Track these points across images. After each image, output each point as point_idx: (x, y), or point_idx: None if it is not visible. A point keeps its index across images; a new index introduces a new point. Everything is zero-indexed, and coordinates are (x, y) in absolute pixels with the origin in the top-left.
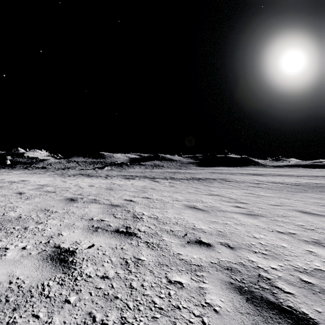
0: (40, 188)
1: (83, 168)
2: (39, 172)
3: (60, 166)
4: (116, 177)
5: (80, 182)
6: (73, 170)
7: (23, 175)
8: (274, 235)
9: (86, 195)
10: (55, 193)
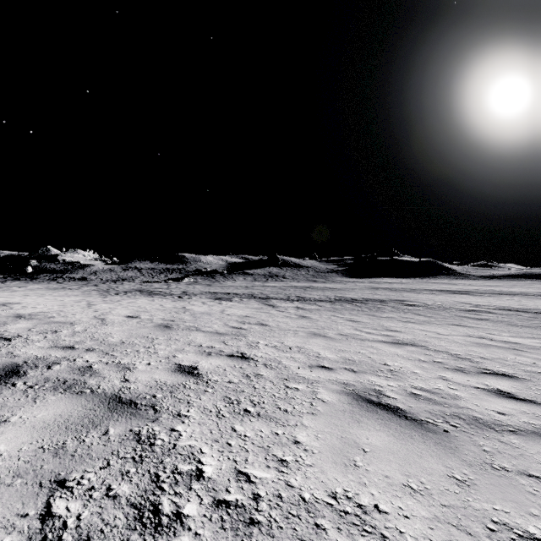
0: (0, 324)
1: (146, 280)
2: (72, 286)
3: (111, 277)
4: (198, 296)
5: (122, 306)
6: (130, 283)
7: (37, 293)
8: None
9: (84, 348)
10: (7, 342)
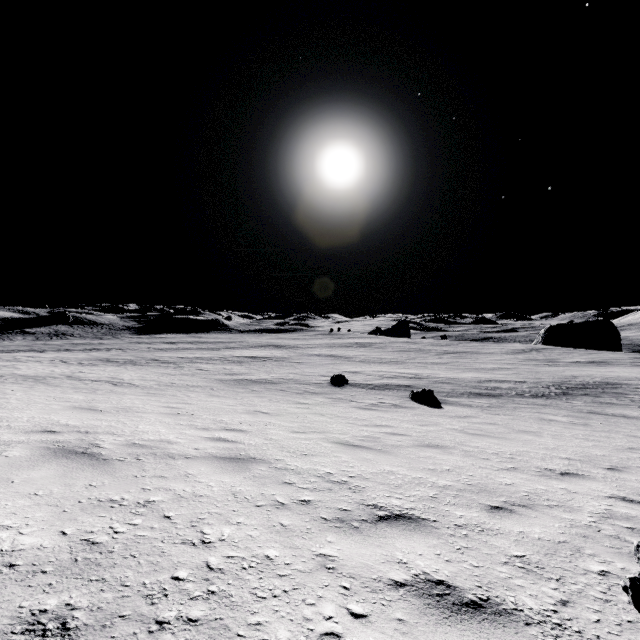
0: None
1: None
2: None
3: None
4: None
5: None
6: None
7: None
8: (61, 356)
9: None
10: None
